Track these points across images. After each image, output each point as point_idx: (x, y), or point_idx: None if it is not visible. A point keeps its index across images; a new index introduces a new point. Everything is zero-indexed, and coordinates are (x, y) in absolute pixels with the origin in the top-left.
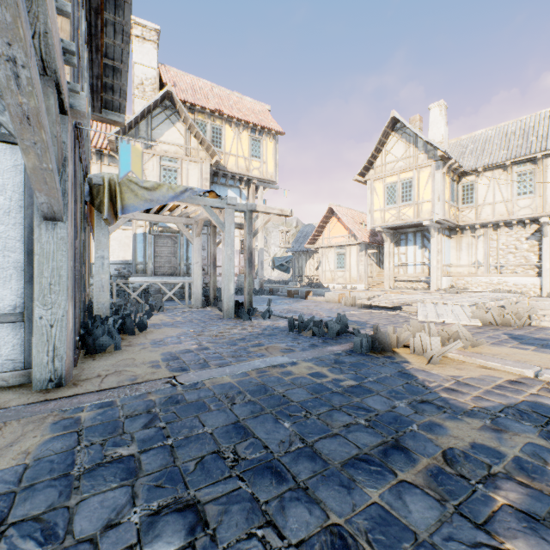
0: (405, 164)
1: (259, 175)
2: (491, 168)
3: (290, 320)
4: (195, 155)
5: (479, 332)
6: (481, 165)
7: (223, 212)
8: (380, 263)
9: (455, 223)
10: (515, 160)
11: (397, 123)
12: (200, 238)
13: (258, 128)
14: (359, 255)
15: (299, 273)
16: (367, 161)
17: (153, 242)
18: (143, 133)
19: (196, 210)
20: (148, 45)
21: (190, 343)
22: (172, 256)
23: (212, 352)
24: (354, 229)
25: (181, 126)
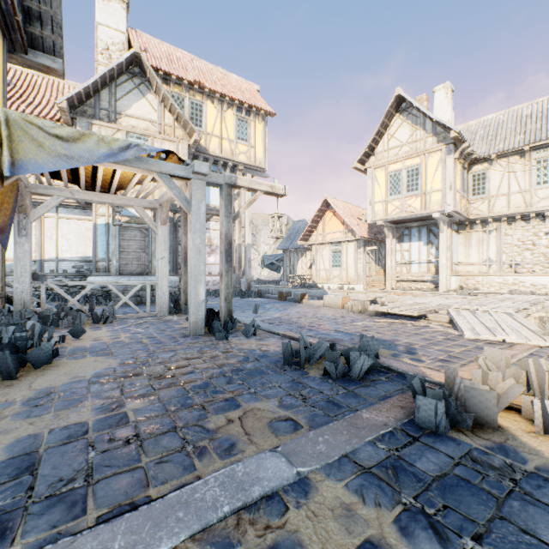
0: (411, 149)
1: (247, 161)
2: (507, 155)
3: (286, 347)
4: (170, 134)
5: None
6: (495, 151)
7: (188, 185)
8: (379, 261)
9: (466, 216)
10: (534, 144)
11: (402, 103)
12: (167, 226)
13: (245, 106)
14: (357, 252)
15: (290, 272)
16: (368, 146)
17: (118, 235)
18: (106, 104)
19: (156, 187)
20: (115, 5)
21: (100, 400)
22: (141, 252)
23: (125, 436)
24: (352, 223)
25: (153, 98)
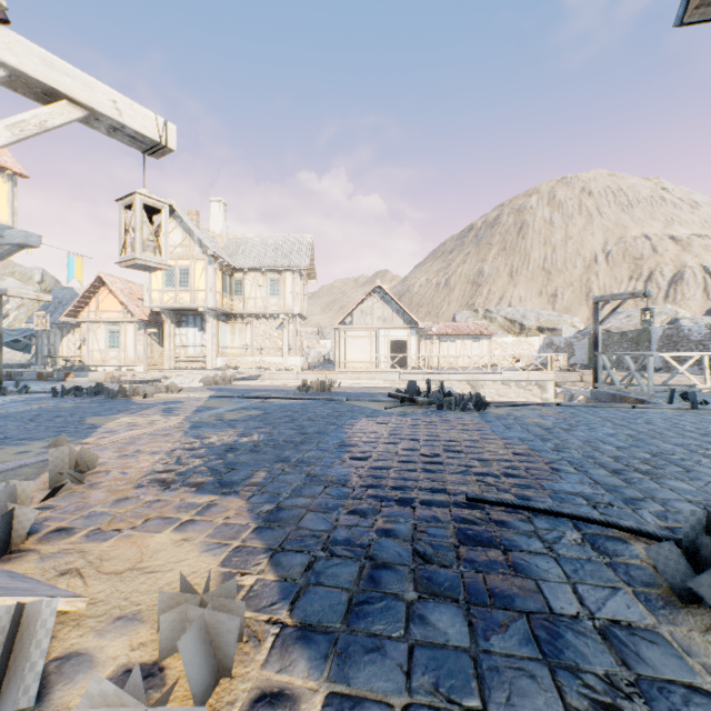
0: (183, 252)
1: None
2: (255, 270)
3: (55, 389)
4: None
5: (196, 388)
6: (247, 266)
7: None
8: (164, 343)
9: (229, 311)
10: (268, 268)
11: (176, 210)
12: None
13: None
14: (138, 334)
15: (51, 353)
16: None
17: None
18: None
19: None
20: None
21: None
22: None
23: None
24: (131, 305)
25: None
